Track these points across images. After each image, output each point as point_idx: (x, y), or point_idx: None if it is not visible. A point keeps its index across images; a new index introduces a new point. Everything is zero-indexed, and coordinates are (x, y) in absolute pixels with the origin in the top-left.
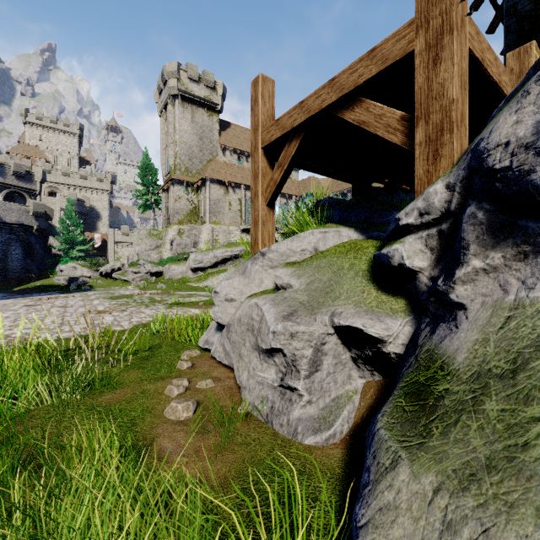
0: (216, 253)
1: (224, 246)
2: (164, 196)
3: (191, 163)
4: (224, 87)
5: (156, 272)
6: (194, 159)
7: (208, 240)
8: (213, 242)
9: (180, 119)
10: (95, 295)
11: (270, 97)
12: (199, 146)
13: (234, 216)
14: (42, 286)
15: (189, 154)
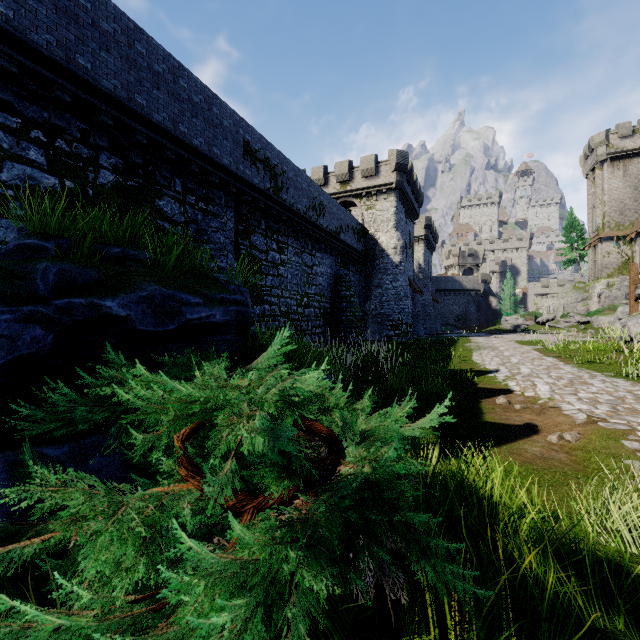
0: None
1: None
2: (591, 251)
3: (623, 216)
4: None
5: (584, 322)
6: (626, 212)
7: None
8: None
9: (608, 180)
10: (546, 334)
11: (635, 269)
12: (633, 197)
13: None
14: (497, 330)
15: (620, 209)
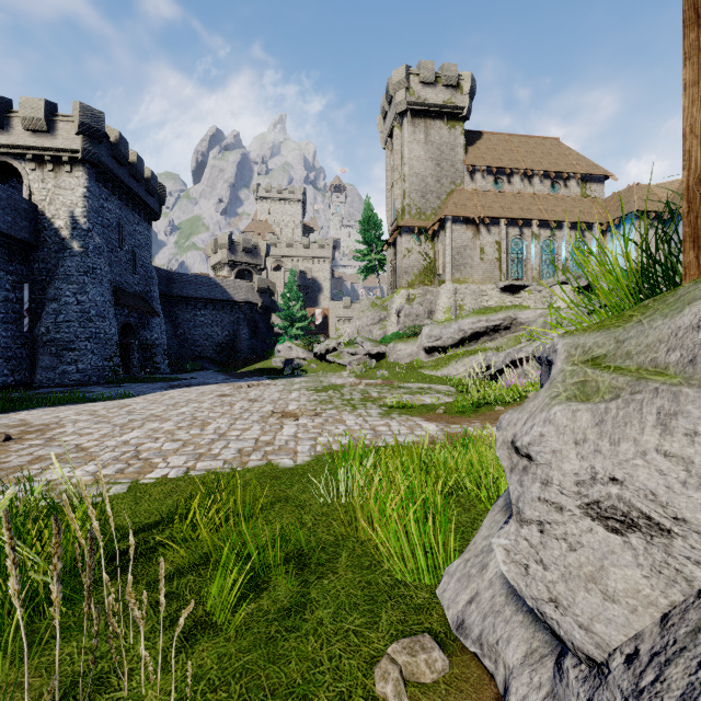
0: (462, 324)
1: (475, 313)
2: (390, 252)
3: (425, 201)
4: (471, 79)
5: (377, 354)
6: (428, 195)
7: (449, 306)
8: (456, 310)
9: (409, 143)
10: (300, 384)
11: None
12: (435, 175)
13: (489, 268)
14: (260, 368)
15: (421, 189)
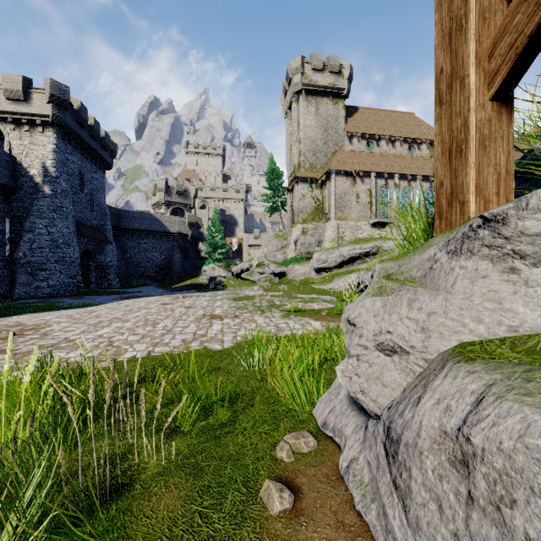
0: (342, 251)
1: (352, 243)
2: (289, 196)
3: (315, 158)
4: (350, 68)
5: (280, 273)
6: (318, 154)
7: (333, 237)
8: (339, 240)
9: (304, 114)
10: (222, 295)
11: None
12: (323, 139)
13: (363, 209)
14: (191, 284)
15: (313, 149)
